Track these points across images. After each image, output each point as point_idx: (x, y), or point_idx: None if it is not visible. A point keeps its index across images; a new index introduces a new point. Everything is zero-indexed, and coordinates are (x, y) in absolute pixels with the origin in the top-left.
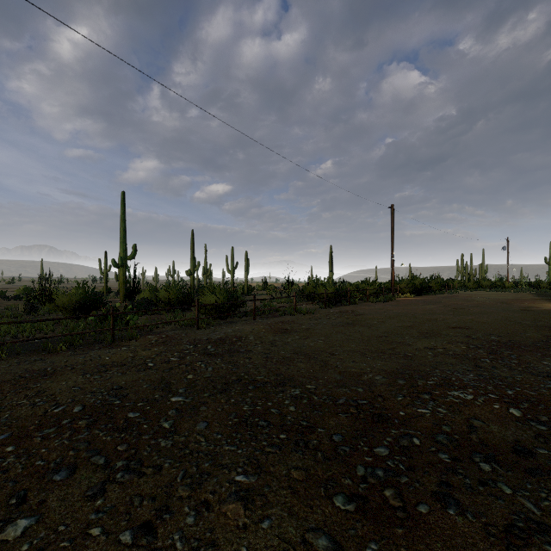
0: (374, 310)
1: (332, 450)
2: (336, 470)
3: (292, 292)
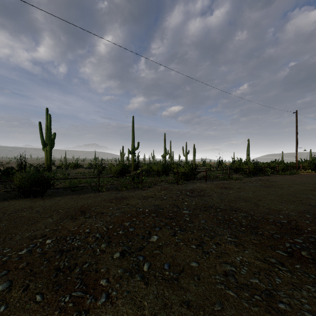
0: (283, 179)
1: (270, 236)
2: (274, 242)
3: (224, 167)
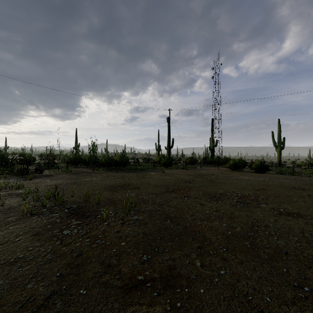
0: None
1: None
2: None
3: None
